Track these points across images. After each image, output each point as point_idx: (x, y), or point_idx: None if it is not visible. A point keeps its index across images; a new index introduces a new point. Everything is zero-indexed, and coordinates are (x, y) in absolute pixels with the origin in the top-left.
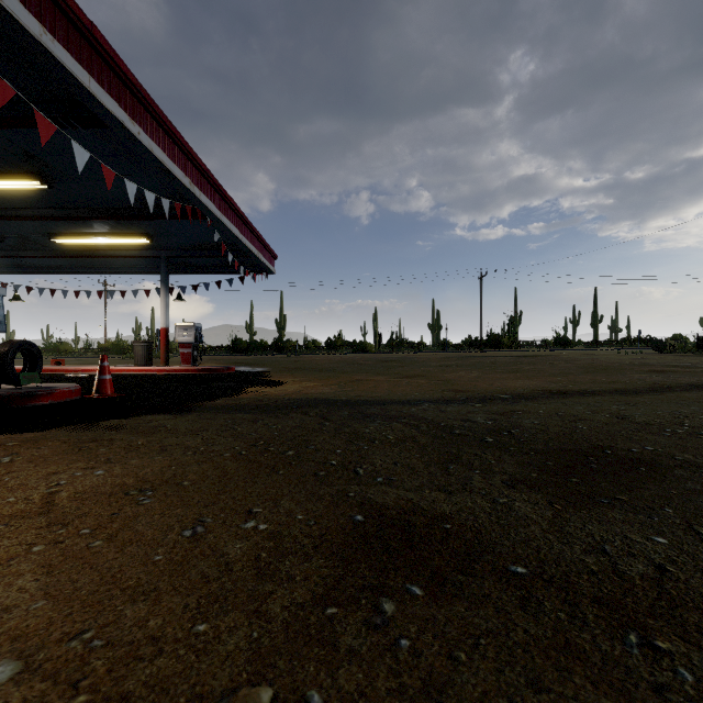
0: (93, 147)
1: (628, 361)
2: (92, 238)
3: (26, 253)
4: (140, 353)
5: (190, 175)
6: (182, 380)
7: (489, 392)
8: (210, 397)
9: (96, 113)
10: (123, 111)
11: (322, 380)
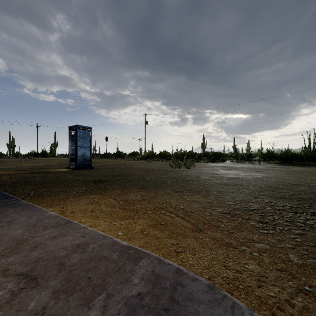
0: None
1: None
2: None
3: None
4: None
5: None
6: None
7: (32, 166)
8: None
9: None
10: None
11: None
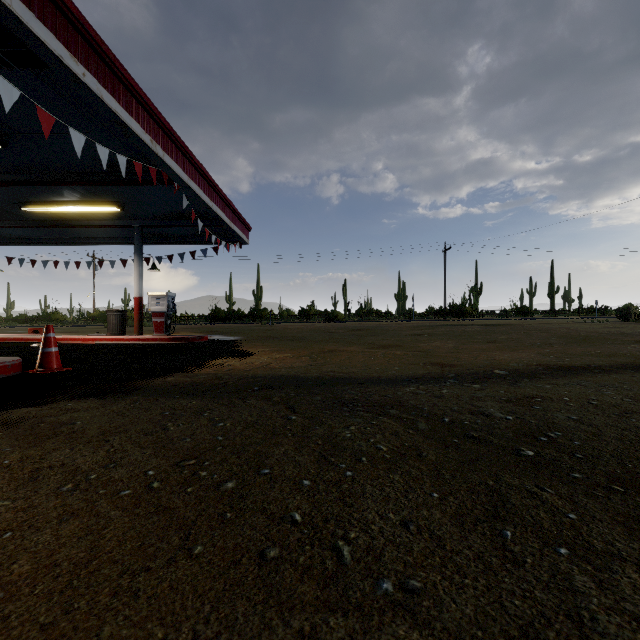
0: (41, 97)
1: (605, 331)
2: (63, 207)
3: (2, 223)
4: (113, 322)
5: (152, 132)
6: (149, 350)
7: (479, 367)
8: (166, 372)
9: (26, 44)
10: (61, 45)
11: (293, 350)
